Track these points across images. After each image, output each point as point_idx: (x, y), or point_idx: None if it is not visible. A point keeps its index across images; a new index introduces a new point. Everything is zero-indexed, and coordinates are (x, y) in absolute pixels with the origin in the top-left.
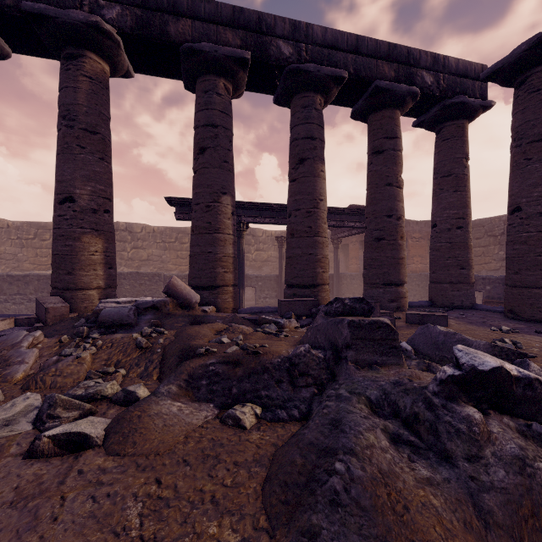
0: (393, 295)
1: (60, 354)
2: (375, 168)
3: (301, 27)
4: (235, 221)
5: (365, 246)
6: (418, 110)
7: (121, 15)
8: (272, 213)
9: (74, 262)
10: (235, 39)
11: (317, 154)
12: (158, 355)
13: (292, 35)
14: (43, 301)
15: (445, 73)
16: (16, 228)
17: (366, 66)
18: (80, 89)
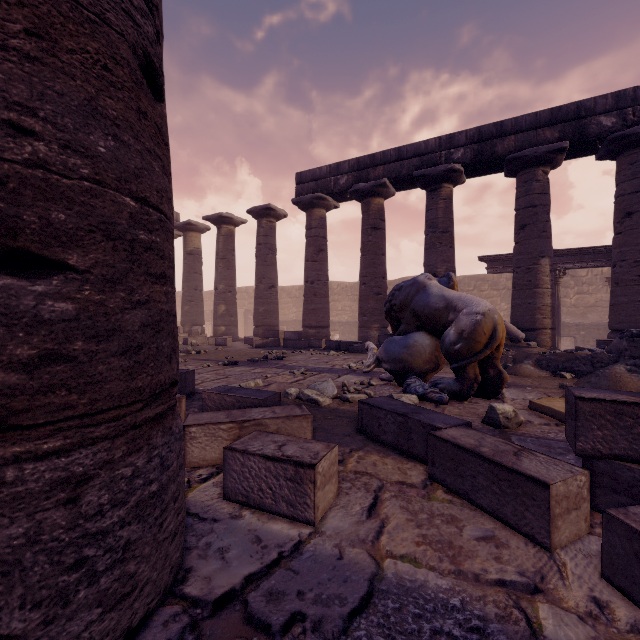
0: None
1: None
2: None
3: (627, 94)
4: (552, 277)
5: None
6: None
7: (464, 154)
8: (597, 256)
9: None
10: (552, 134)
11: None
12: (510, 358)
13: (615, 106)
14: None
15: None
16: (351, 287)
17: None
18: (439, 208)
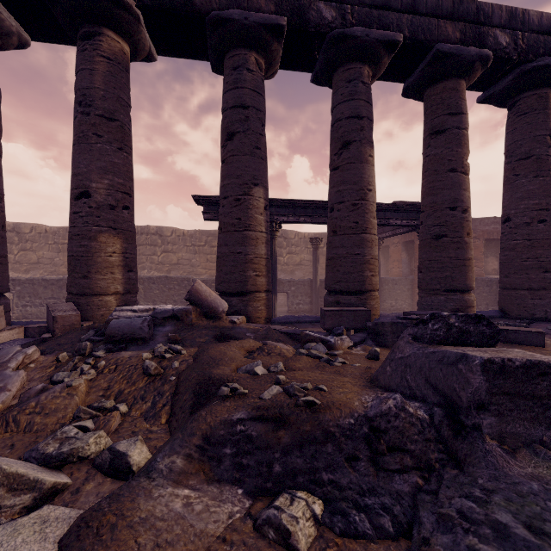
0: (458, 303)
1: (51, 379)
2: (434, 152)
3: None
4: (267, 217)
5: (421, 245)
6: (487, 81)
7: None
8: (307, 211)
9: (90, 265)
10: (268, 4)
11: (364, 136)
12: (171, 385)
13: None
14: (53, 308)
15: (524, 30)
16: (53, 233)
17: (424, 27)
18: (97, 71)
